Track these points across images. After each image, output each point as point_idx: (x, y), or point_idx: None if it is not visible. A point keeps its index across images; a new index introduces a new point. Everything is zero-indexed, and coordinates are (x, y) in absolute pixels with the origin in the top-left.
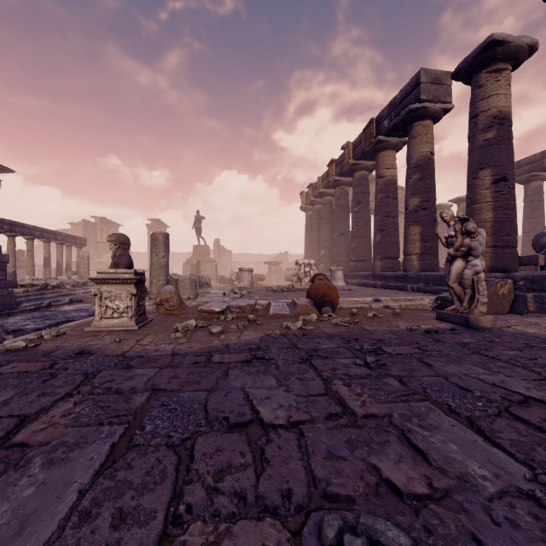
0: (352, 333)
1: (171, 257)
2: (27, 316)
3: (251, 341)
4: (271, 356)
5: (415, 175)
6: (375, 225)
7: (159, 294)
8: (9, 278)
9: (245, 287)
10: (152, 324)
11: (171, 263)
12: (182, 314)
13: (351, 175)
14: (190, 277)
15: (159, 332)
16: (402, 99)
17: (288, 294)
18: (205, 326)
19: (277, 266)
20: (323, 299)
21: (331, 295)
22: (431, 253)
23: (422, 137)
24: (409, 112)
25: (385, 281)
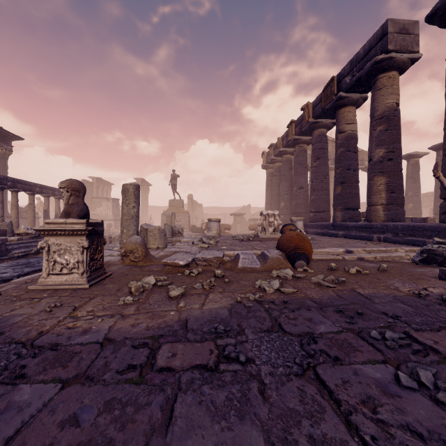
0: (346, 299)
1: (154, 210)
2: (13, 262)
3: (217, 314)
4: (248, 351)
5: (380, 126)
6: (336, 178)
7: (124, 245)
8: (7, 227)
9: (213, 236)
10: (108, 280)
11: (153, 214)
12: (147, 266)
13: (309, 134)
14: (159, 227)
15: (110, 293)
16: (365, 53)
17: (255, 244)
18: (165, 284)
19: (241, 217)
20: (296, 251)
21: (305, 247)
22: (397, 203)
23: (388, 89)
24: (374, 63)
25: (346, 230)
